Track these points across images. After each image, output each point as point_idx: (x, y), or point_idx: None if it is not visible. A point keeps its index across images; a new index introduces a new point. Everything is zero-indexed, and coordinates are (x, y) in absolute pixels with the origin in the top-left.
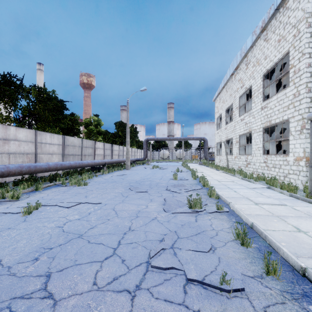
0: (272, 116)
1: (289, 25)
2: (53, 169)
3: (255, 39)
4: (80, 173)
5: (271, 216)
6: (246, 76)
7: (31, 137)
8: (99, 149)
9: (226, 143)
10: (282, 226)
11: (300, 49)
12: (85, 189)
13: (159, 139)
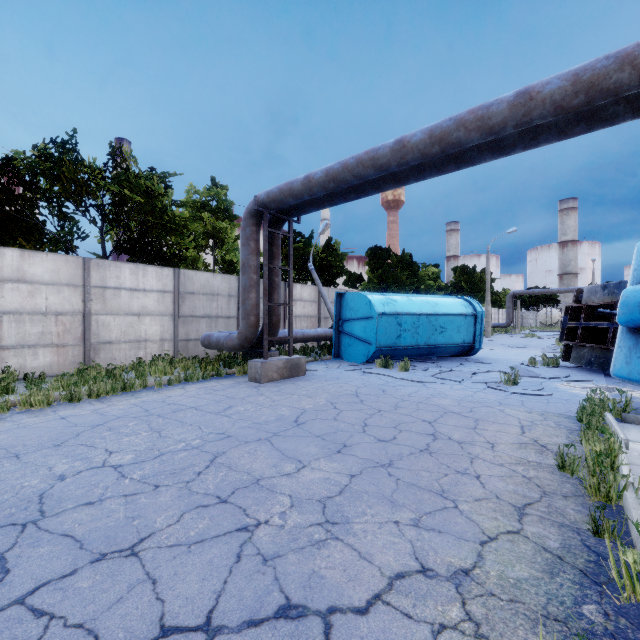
0: None
1: None
2: None
3: None
4: None
5: None
6: None
7: None
8: None
9: None
10: None
11: None
12: None
13: (536, 292)
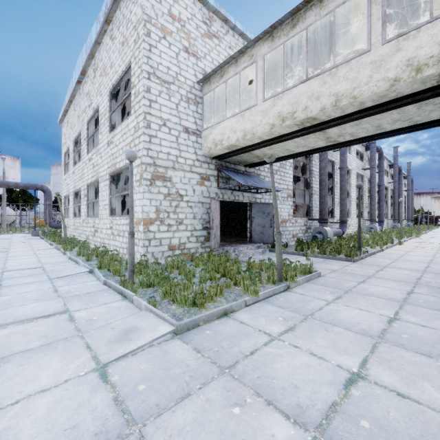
0: (117, 157)
1: (131, 24)
2: None
3: (99, 31)
4: None
5: None
6: (94, 89)
7: None
8: None
9: (76, 197)
10: None
11: (140, 63)
12: None
13: None
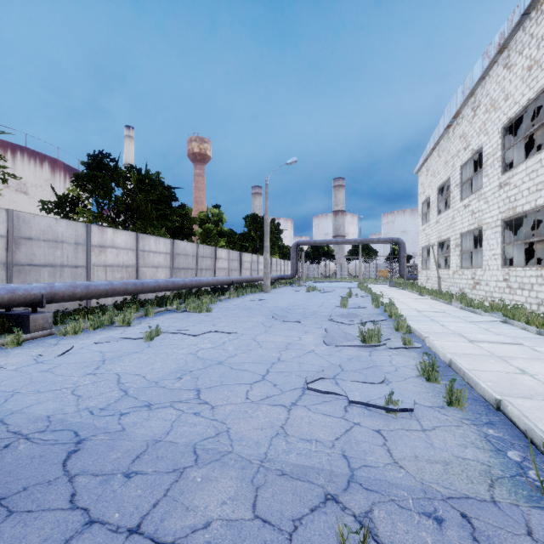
0: (518, 199)
1: None
2: (164, 288)
3: (487, 66)
4: (197, 295)
5: (489, 356)
6: (474, 129)
7: (132, 243)
8: (221, 261)
9: (439, 247)
10: (498, 367)
11: None
12: (210, 317)
13: (317, 243)
